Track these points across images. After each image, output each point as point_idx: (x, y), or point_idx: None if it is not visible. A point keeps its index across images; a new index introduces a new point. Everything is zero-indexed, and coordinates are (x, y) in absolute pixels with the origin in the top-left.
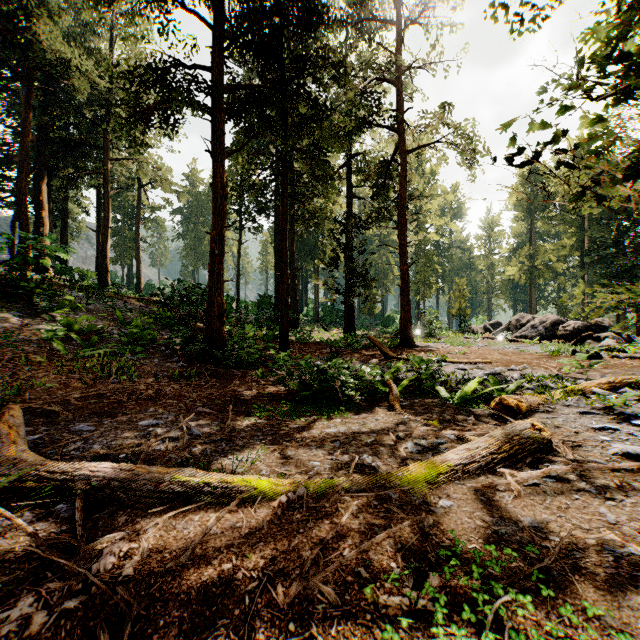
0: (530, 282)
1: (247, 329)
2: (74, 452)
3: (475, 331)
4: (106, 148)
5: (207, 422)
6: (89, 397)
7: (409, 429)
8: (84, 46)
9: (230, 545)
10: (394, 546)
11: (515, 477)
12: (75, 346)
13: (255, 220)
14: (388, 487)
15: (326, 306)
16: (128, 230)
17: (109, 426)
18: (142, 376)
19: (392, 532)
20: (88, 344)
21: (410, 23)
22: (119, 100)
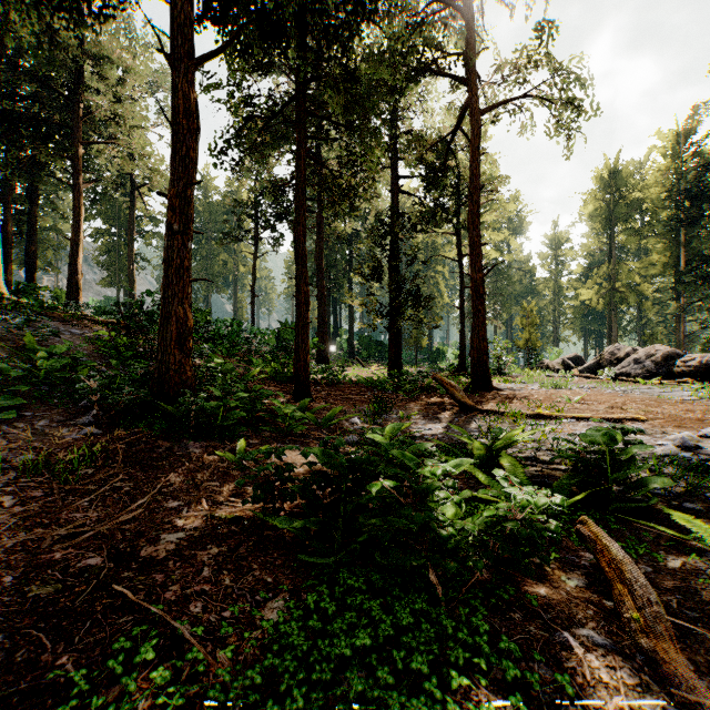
0: (609, 308)
1: (255, 364)
2: None
3: (551, 367)
4: (77, 129)
5: None
6: None
7: None
8: None
9: None
10: None
11: None
12: None
13: (274, 228)
14: None
15: (363, 337)
16: (125, 246)
17: None
18: None
19: None
20: None
21: None
22: None
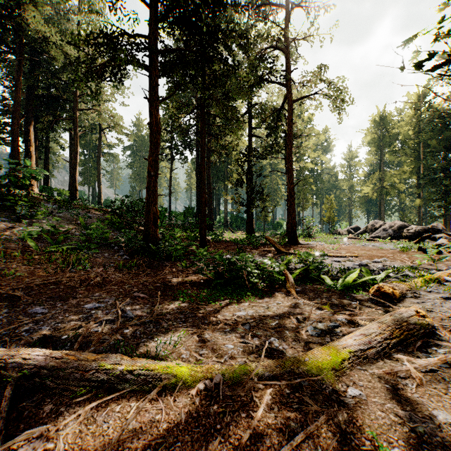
0: (380, 198)
1: (176, 231)
2: (25, 333)
3: (341, 233)
4: (75, 102)
5: (140, 305)
6: (49, 284)
7: (306, 312)
8: (59, 28)
9: (147, 445)
10: (314, 450)
11: (410, 362)
12: (45, 243)
13: (182, 153)
14: (297, 373)
15: (233, 215)
16: (92, 161)
17: (60, 309)
18: (94, 266)
19: (310, 431)
20: (55, 242)
21: (295, 7)
22: (78, 57)
